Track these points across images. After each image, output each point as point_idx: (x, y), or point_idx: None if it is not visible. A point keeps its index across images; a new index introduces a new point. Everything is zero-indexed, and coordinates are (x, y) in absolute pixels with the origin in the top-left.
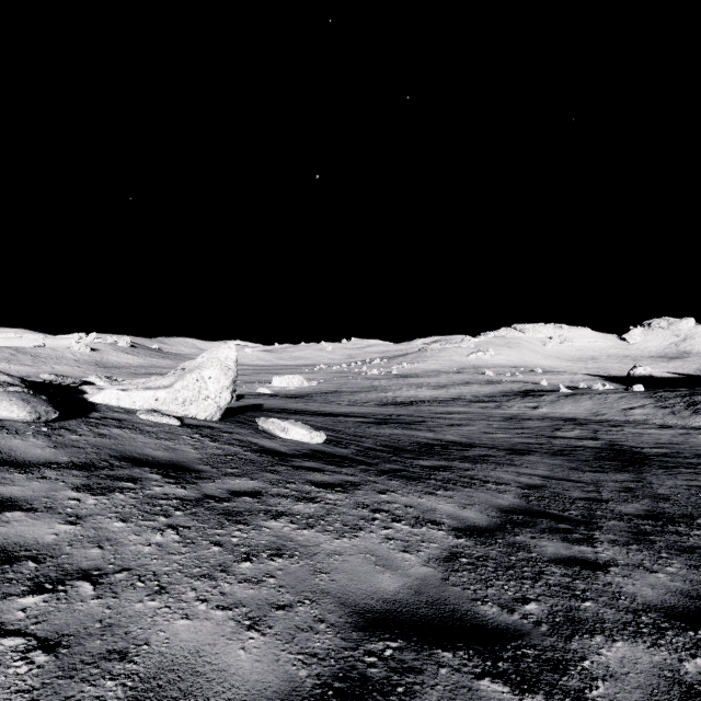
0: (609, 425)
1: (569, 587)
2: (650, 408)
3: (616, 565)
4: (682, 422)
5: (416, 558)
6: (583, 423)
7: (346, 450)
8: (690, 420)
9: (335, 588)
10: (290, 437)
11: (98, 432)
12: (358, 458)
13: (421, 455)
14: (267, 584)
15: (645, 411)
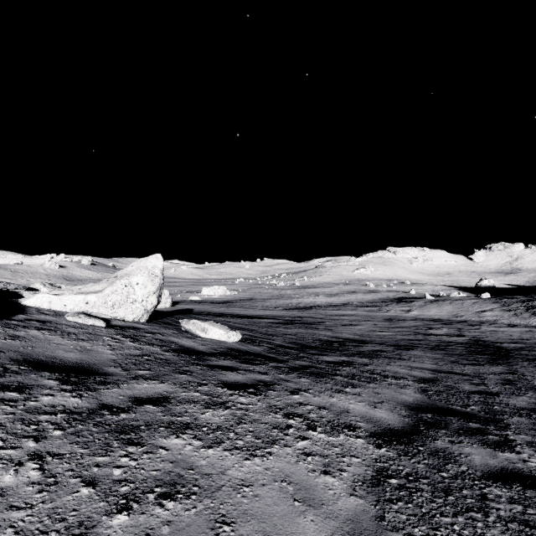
0: (468, 324)
1: (527, 523)
2: (497, 310)
3: None
4: (524, 321)
5: (340, 482)
6: (448, 323)
7: (259, 348)
8: (530, 320)
9: None
10: (209, 336)
11: (12, 333)
12: (270, 355)
13: (324, 351)
14: None
15: (494, 313)
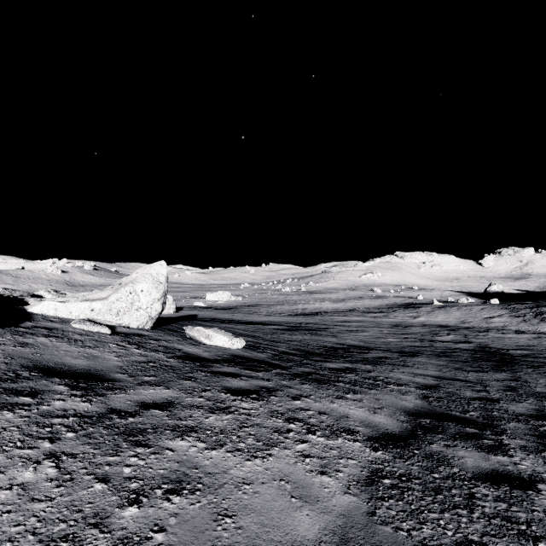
0: (476, 331)
1: (509, 518)
2: (506, 317)
3: (542, 481)
4: (533, 328)
5: (336, 481)
6: (455, 329)
7: (263, 355)
8: (539, 326)
9: (241, 543)
10: (213, 343)
11: (21, 340)
12: (274, 362)
13: (328, 357)
14: (152, 544)
15: (502, 319)
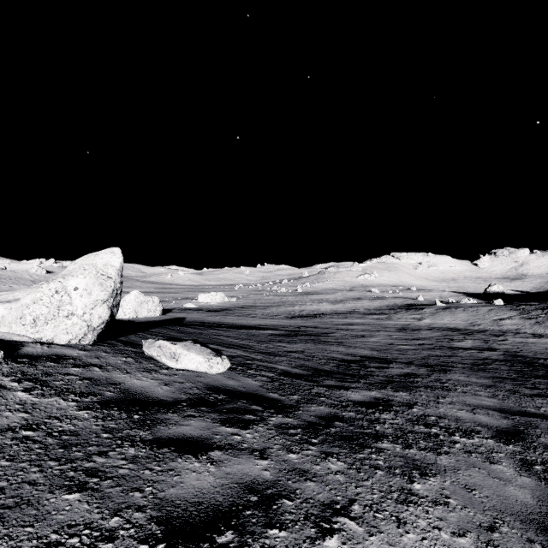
0: (491, 335)
1: None
2: (517, 318)
3: None
4: None
5: None
6: (468, 333)
7: (256, 381)
8: None
9: None
10: (182, 366)
11: None
12: (271, 395)
13: (343, 379)
14: None
15: (514, 321)
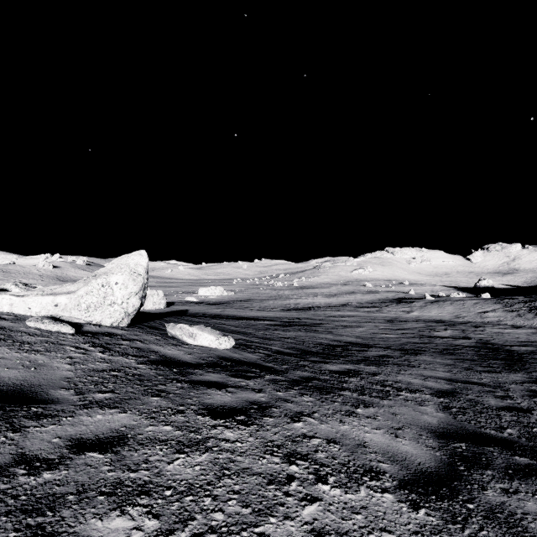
0: (472, 326)
1: None
2: (500, 311)
3: None
4: (528, 323)
5: None
6: (451, 324)
7: (255, 355)
8: (534, 321)
9: None
10: (198, 343)
11: None
12: (267, 364)
13: (326, 357)
14: None
15: (497, 314)
